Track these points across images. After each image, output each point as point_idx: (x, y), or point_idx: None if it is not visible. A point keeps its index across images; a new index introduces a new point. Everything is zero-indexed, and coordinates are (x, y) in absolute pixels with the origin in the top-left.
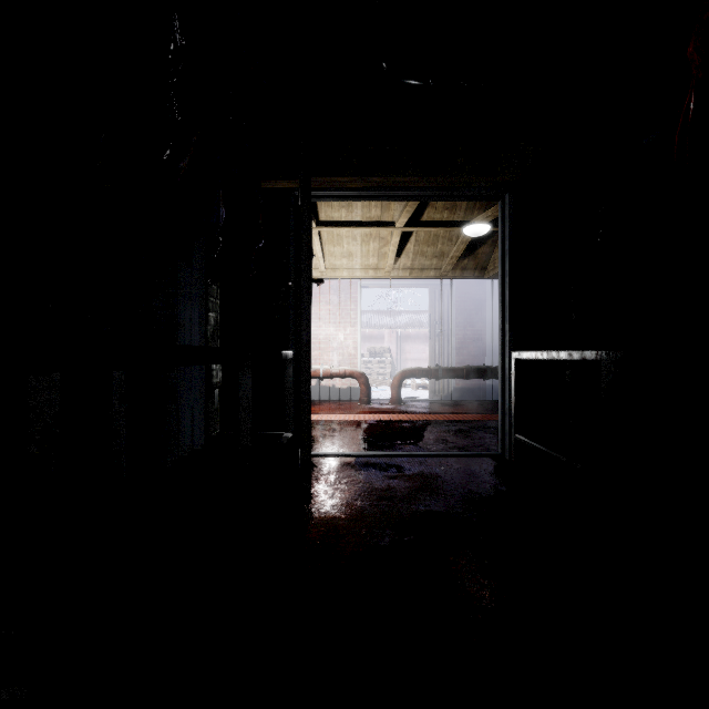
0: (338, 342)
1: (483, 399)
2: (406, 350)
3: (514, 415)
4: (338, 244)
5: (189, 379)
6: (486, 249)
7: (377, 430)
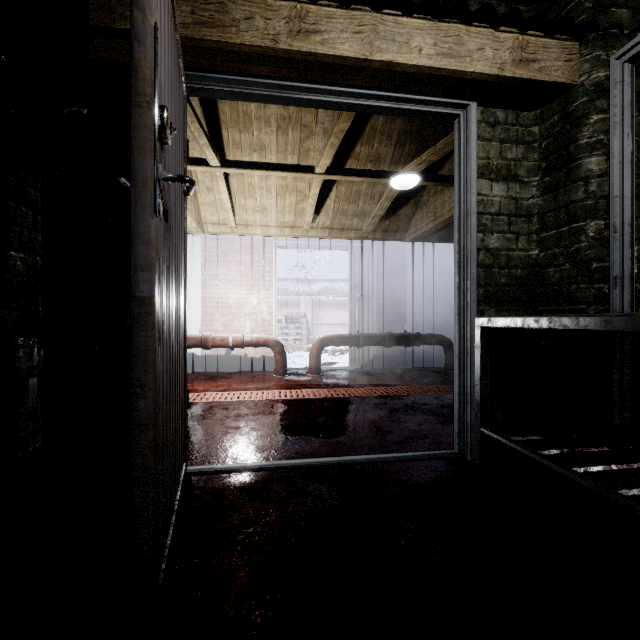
0: (251, 307)
1: (403, 366)
2: (320, 316)
3: (480, 403)
4: (250, 195)
5: None
6: (408, 210)
7: (294, 414)
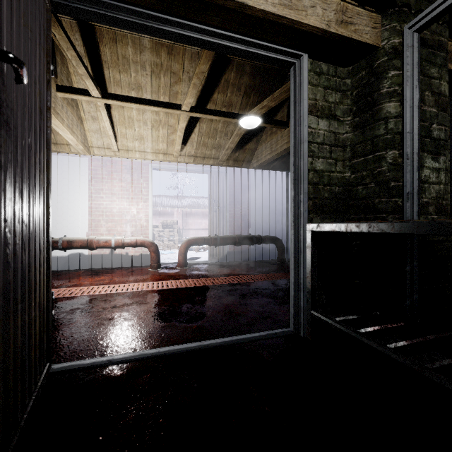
0: (131, 215)
1: (248, 259)
2: (189, 223)
3: (310, 291)
4: (129, 126)
5: None
6: (252, 146)
7: (163, 303)
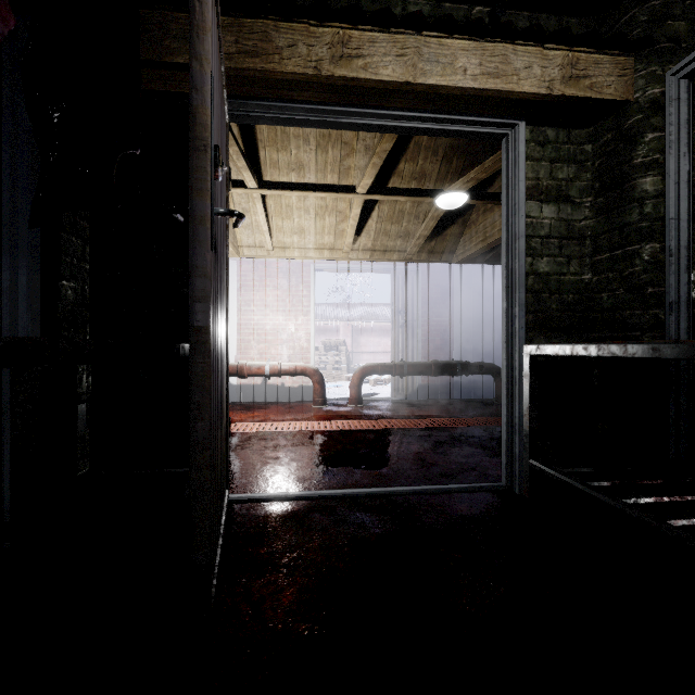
0: (288, 334)
1: (450, 397)
2: (361, 343)
3: (528, 434)
4: (287, 217)
5: (7, 392)
6: (456, 230)
7: (335, 446)
